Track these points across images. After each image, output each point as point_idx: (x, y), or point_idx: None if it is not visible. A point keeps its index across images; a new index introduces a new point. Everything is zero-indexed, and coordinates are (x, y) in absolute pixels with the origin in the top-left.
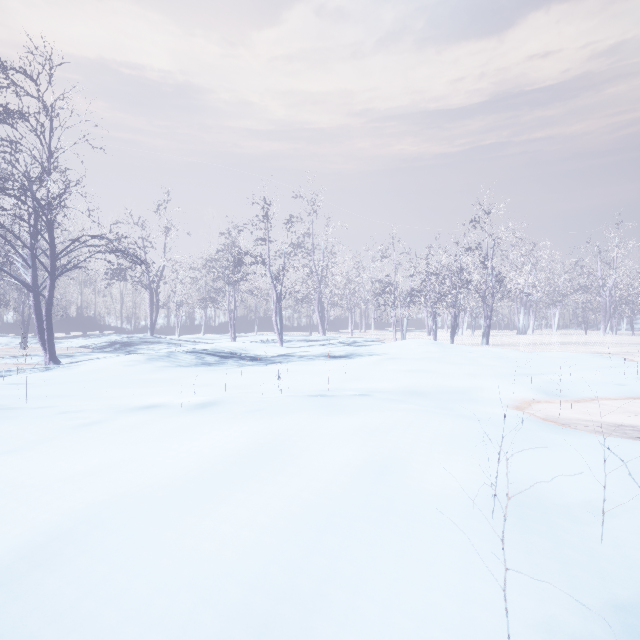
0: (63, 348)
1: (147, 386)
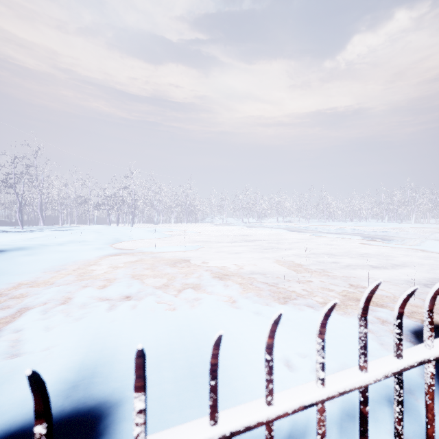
0: None
1: None
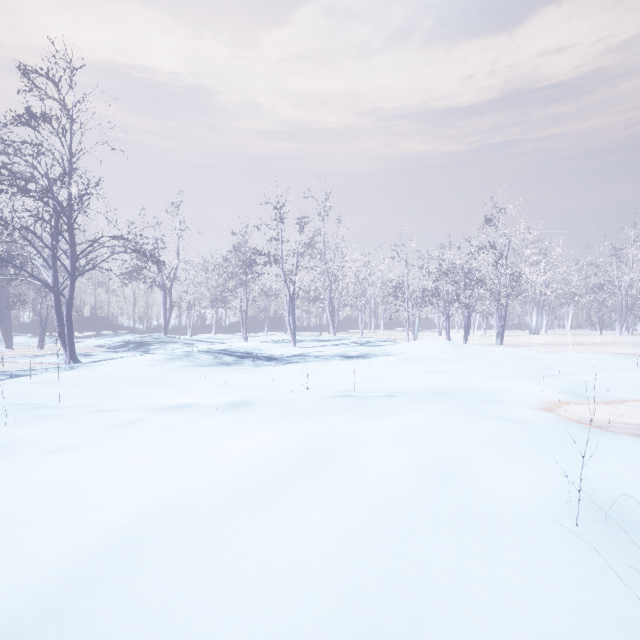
0: (79, 348)
1: (171, 386)
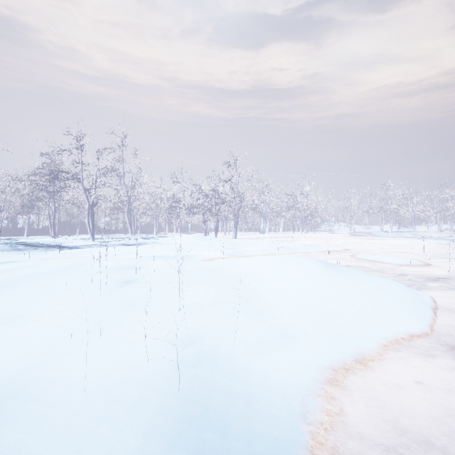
0: None
1: None
